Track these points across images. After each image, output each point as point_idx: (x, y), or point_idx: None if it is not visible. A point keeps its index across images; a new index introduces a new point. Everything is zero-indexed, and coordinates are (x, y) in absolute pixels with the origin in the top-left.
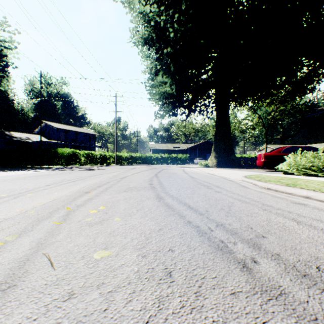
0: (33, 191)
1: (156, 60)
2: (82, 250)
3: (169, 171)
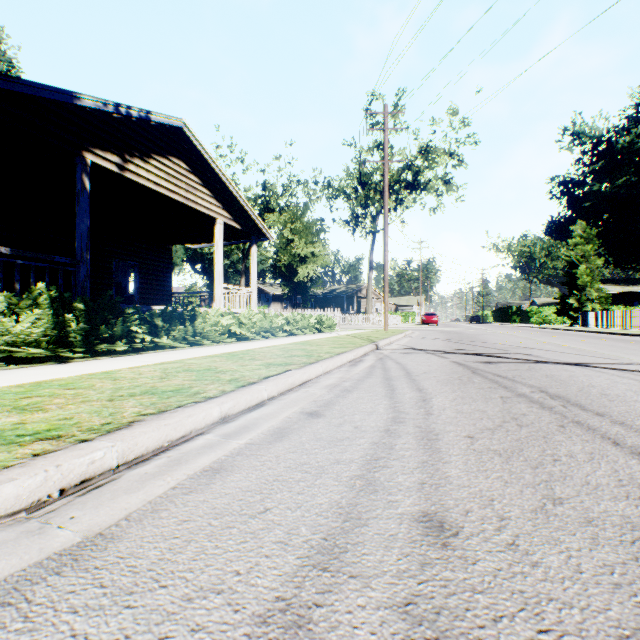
0: None
1: None
2: None
3: None
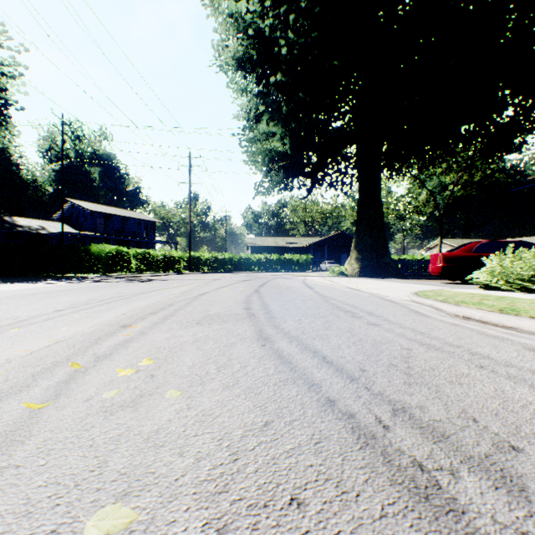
0: (25, 322)
1: (258, 96)
2: (61, 504)
3: (280, 284)
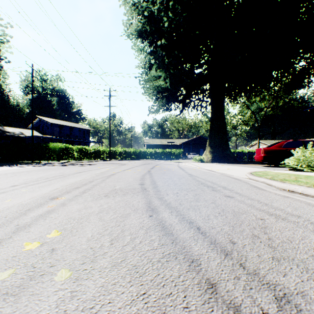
0: None
1: (150, 53)
2: None
3: (164, 167)
